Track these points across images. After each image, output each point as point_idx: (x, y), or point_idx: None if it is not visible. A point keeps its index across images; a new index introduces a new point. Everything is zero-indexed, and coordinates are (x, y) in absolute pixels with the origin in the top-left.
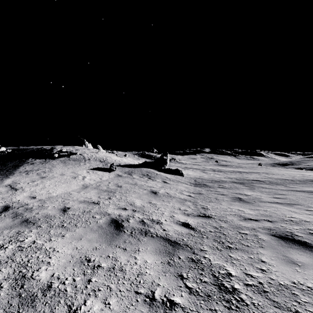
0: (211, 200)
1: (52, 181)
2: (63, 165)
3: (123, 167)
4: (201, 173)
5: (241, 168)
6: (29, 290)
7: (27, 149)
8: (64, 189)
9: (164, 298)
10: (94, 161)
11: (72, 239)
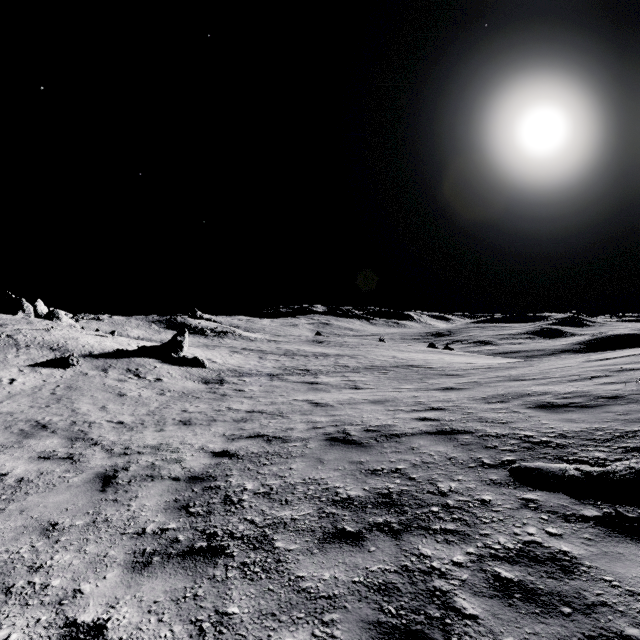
0: (189, 399)
1: None
2: None
3: (96, 358)
4: (252, 360)
5: (336, 348)
6: None
7: None
8: None
9: (52, 450)
10: (37, 349)
11: None
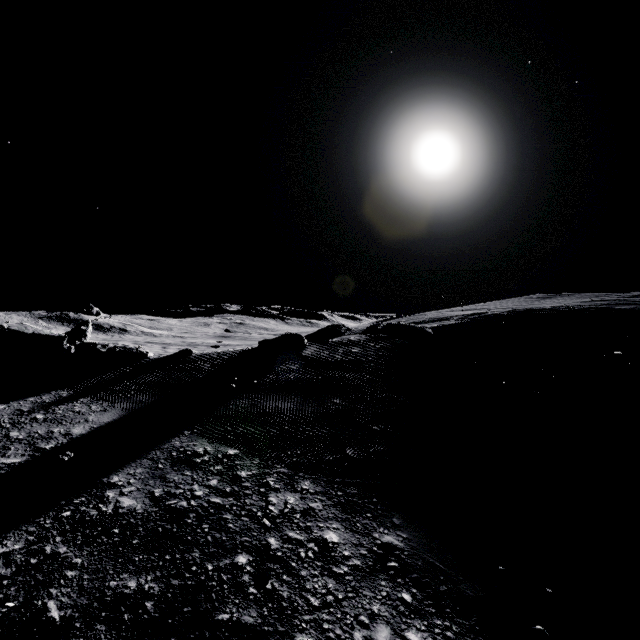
0: None
1: None
2: None
3: None
4: (156, 349)
5: (240, 341)
6: None
7: None
8: None
9: None
10: None
11: None
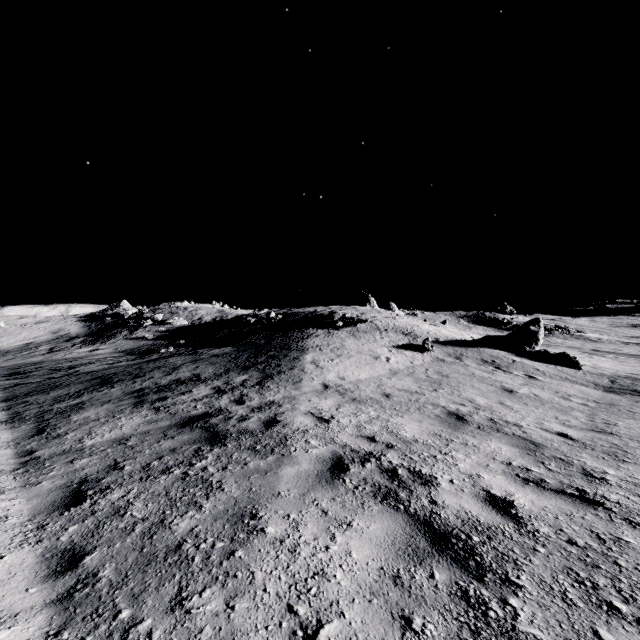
0: (633, 416)
1: (351, 361)
2: (353, 338)
3: (444, 345)
4: (639, 366)
5: None
6: (403, 438)
7: (299, 314)
8: (369, 372)
9: (520, 466)
10: (393, 333)
11: (413, 420)
